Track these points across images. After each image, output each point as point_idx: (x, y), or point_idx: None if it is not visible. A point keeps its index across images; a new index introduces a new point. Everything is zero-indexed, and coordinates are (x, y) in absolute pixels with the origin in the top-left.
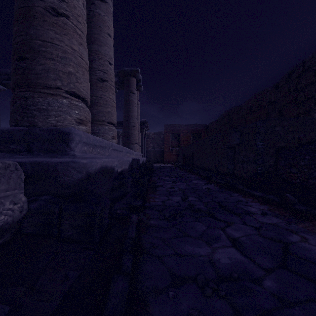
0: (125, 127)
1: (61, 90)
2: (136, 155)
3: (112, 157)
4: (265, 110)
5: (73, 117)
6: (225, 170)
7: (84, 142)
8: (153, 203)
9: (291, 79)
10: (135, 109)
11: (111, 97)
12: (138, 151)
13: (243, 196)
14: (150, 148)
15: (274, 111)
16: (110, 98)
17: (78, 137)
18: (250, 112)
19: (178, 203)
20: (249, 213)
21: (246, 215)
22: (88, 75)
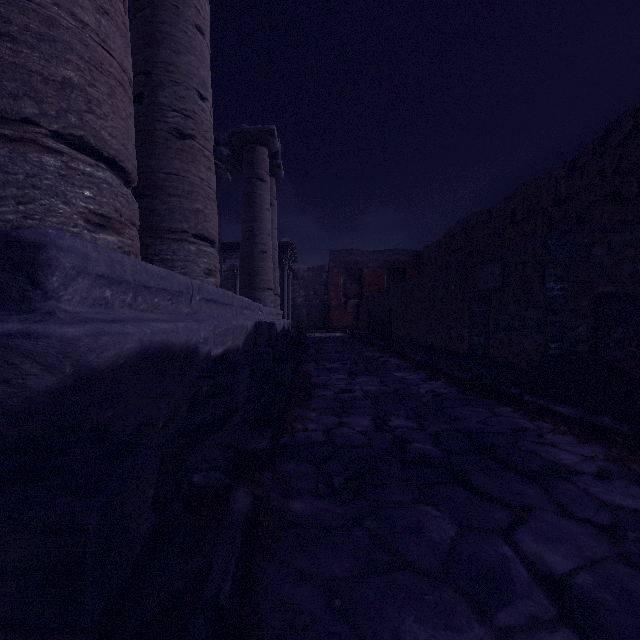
0: (245, 254)
1: (38, 129)
2: (268, 314)
3: (199, 319)
4: (546, 218)
5: (77, 208)
6: (465, 348)
7: (100, 277)
8: (301, 437)
9: (607, 148)
10: (267, 215)
11: (205, 176)
12: (272, 306)
13: (525, 414)
14: (300, 301)
15: (568, 220)
16: (201, 178)
17: (72, 257)
18: (512, 223)
19: (367, 435)
20: (561, 470)
21: (554, 477)
22: (128, 102)
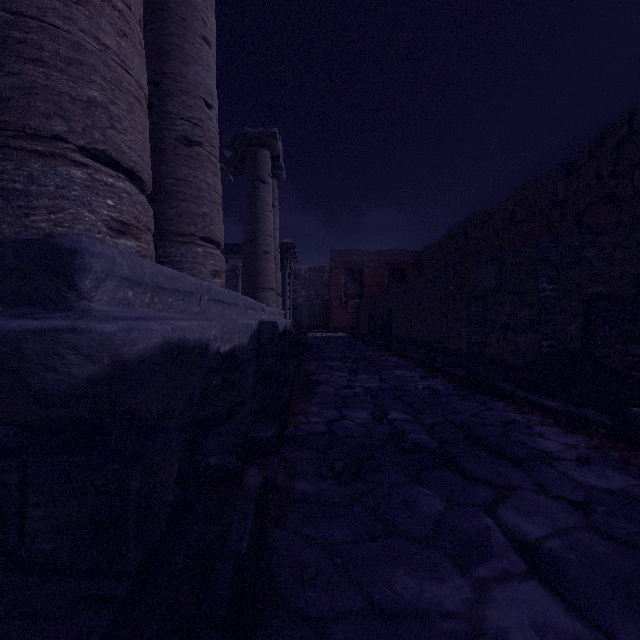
0: (248, 255)
1: (66, 144)
2: (271, 313)
3: (208, 318)
4: (544, 219)
5: (101, 216)
6: (463, 347)
7: (123, 279)
8: (305, 428)
9: (603, 150)
10: (269, 216)
11: (211, 181)
12: (274, 306)
13: (516, 408)
14: (301, 301)
15: (565, 221)
16: (208, 183)
17: (102, 262)
18: (510, 224)
19: (366, 427)
20: (545, 456)
21: (538, 462)
22: (144, 116)
